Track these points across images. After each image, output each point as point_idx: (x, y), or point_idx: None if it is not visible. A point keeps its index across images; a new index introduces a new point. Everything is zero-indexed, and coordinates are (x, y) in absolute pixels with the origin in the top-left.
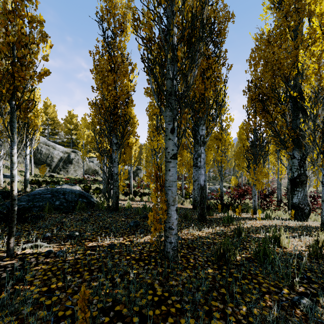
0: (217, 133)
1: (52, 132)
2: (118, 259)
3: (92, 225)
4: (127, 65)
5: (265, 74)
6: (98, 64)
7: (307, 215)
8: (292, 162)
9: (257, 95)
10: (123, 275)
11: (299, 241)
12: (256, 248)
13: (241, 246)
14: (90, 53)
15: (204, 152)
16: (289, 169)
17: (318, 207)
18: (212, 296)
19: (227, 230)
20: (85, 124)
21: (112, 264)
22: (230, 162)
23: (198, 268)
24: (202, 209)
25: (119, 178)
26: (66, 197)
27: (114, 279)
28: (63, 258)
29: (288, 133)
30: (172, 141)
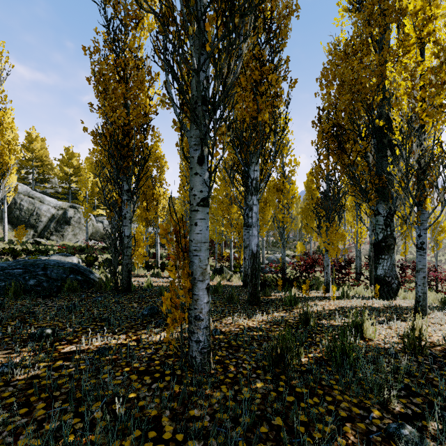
0: (278, 181)
1: (40, 179)
2: (109, 374)
3: (81, 316)
4: (143, 71)
5: (340, 97)
6: (99, 68)
7: (395, 292)
8: (376, 219)
9: (330, 127)
10: (109, 403)
11: (389, 328)
12: (331, 343)
13: (309, 341)
14: (85, 50)
15: (257, 204)
16: (371, 230)
17: (407, 280)
18: (260, 434)
19: (288, 316)
20: (89, 166)
21: (95, 384)
22: (295, 222)
23: (240, 382)
24: (254, 287)
25: (138, 244)
26: (47, 273)
27: (90, 413)
28: (7, 378)
29: (371, 180)
30: (201, 177)
